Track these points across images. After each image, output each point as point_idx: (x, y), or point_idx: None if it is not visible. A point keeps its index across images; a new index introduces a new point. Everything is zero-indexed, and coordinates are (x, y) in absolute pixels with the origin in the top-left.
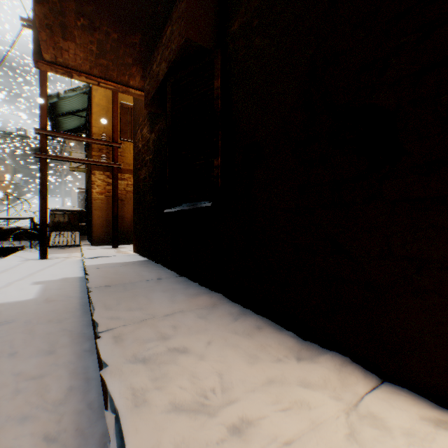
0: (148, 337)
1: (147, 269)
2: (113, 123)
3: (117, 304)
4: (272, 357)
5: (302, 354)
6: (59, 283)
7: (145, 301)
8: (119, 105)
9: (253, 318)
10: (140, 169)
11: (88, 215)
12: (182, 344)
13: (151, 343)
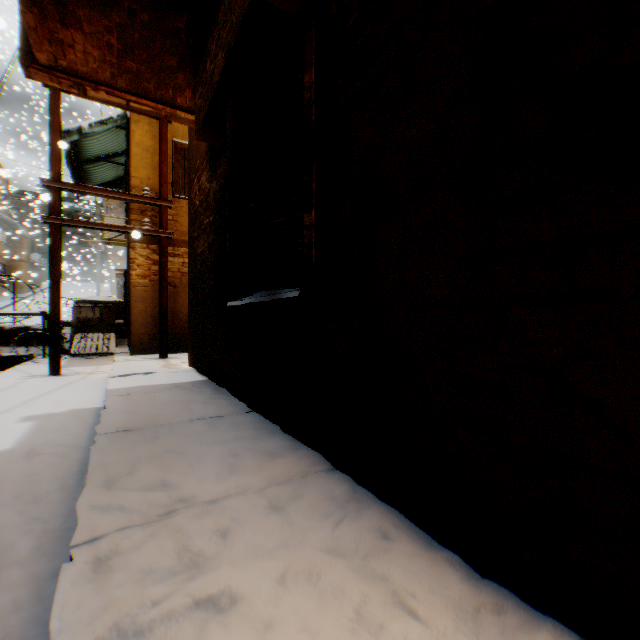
0: (162, 564)
1: (201, 397)
2: (160, 171)
3: (130, 473)
4: (419, 633)
5: (484, 622)
6: (61, 420)
7: (180, 466)
8: (171, 145)
9: (375, 513)
10: (197, 238)
11: (127, 308)
12: (227, 585)
13: (163, 584)
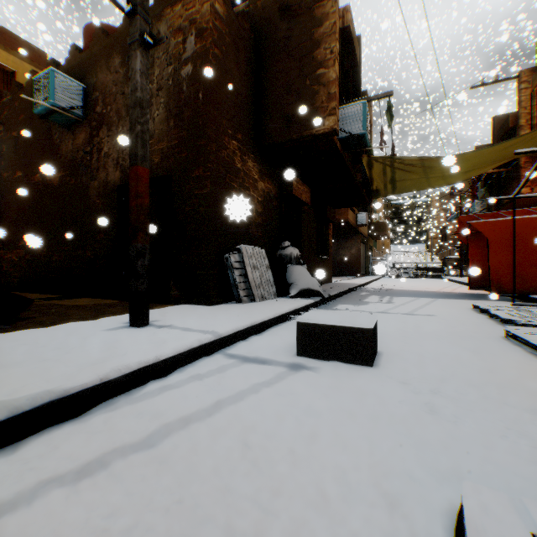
0: None
1: None
2: None
3: None
4: None
5: None
6: None
7: None
8: None
9: None
10: None
11: None
12: None
13: None
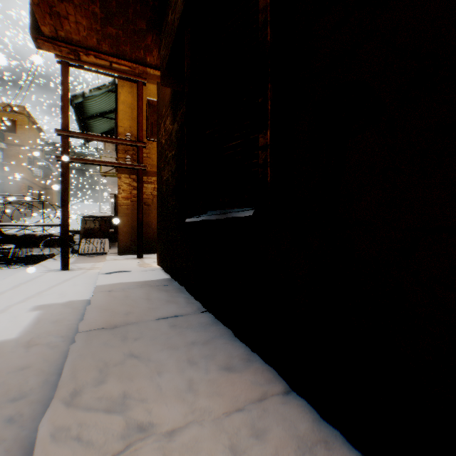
0: None
1: (165, 295)
2: (137, 121)
3: (96, 383)
4: None
5: None
6: (59, 310)
7: (142, 377)
8: (145, 102)
9: None
10: (163, 168)
11: None
12: None
13: None
